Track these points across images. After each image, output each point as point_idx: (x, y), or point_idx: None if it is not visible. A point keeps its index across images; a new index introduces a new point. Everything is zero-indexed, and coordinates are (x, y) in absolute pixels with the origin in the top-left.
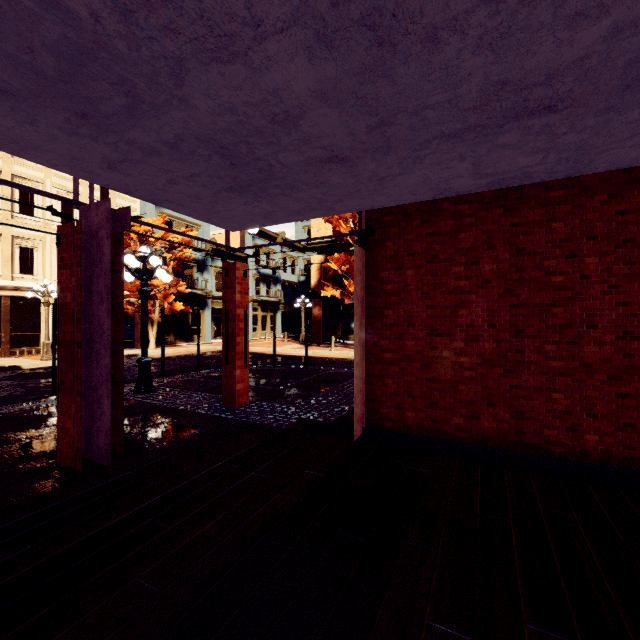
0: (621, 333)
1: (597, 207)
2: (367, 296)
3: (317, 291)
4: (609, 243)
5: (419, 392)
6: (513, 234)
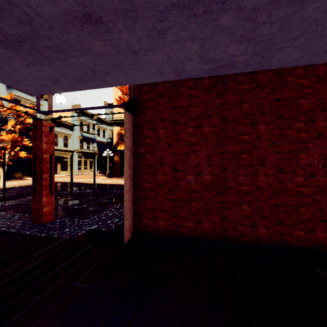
0: (277, 169)
1: (265, 96)
2: (134, 146)
3: (116, 147)
4: (271, 117)
5: (167, 208)
6: (221, 109)
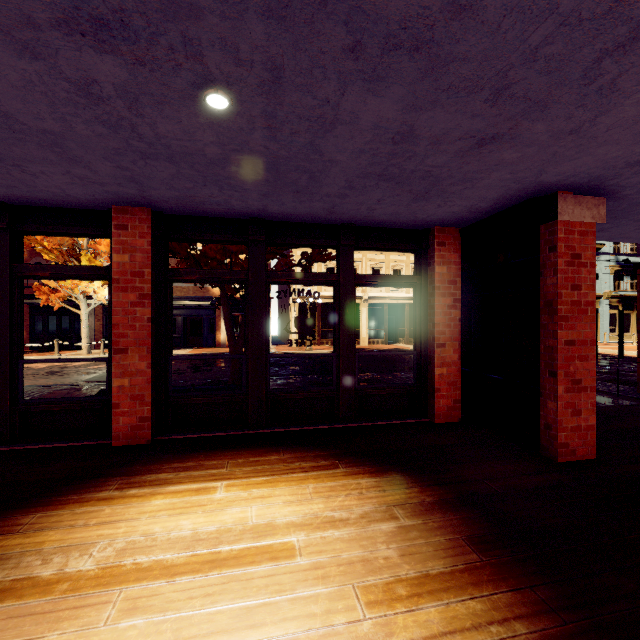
0: None
1: None
2: None
3: None
4: None
5: None
6: None
